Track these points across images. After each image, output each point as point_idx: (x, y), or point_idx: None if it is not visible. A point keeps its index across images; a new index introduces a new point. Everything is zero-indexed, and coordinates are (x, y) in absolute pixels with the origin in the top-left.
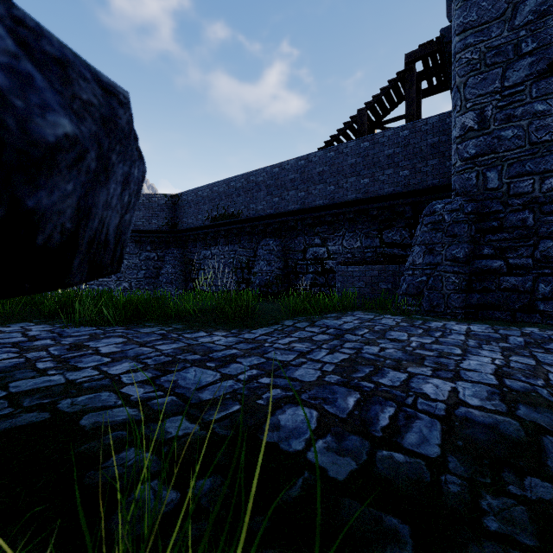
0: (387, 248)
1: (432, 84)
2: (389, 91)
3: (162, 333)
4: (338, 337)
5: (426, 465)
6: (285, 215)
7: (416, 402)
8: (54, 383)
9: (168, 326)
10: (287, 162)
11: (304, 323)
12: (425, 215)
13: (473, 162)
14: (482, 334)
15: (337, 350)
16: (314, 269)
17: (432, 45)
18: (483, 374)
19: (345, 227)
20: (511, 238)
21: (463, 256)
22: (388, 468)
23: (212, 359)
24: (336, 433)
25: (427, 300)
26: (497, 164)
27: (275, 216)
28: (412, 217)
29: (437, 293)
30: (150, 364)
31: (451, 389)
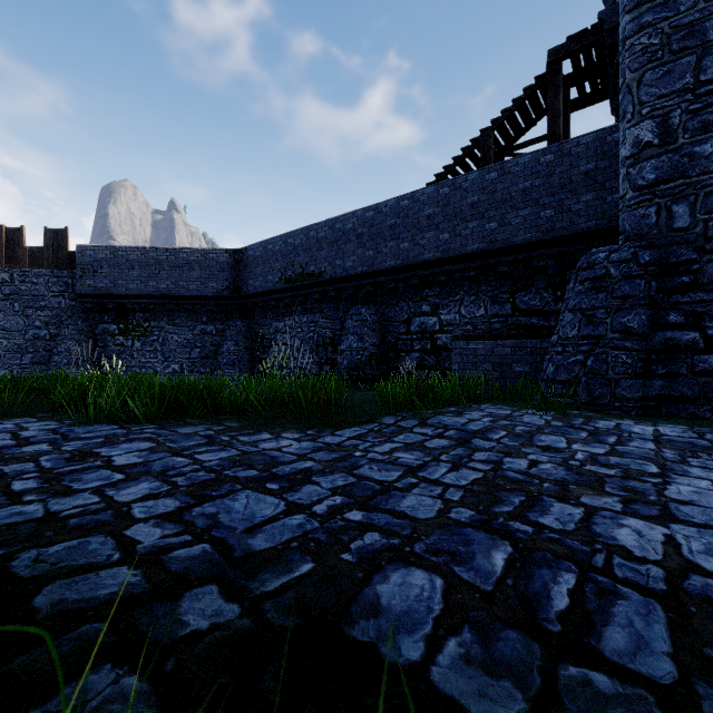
0: (522, 317)
1: (584, 92)
2: (524, 102)
3: (209, 435)
4: (462, 443)
5: (658, 704)
6: (382, 274)
7: (610, 563)
8: (24, 517)
9: (218, 423)
10: (385, 202)
11: (411, 421)
12: (580, 269)
13: (652, 192)
14: (680, 441)
15: (463, 464)
16: (421, 345)
17: (586, 36)
18: (709, 510)
19: (463, 289)
20: (711, 300)
21: (638, 325)
22: (586, 710)
23: (275, 477)
24: (479, 623)
25: (585, 388)
26: (688, 194)
27: (368, 275)
28: (557, 274)
29: (600, 378)
30: (181, 484)
31: (665, 538)
